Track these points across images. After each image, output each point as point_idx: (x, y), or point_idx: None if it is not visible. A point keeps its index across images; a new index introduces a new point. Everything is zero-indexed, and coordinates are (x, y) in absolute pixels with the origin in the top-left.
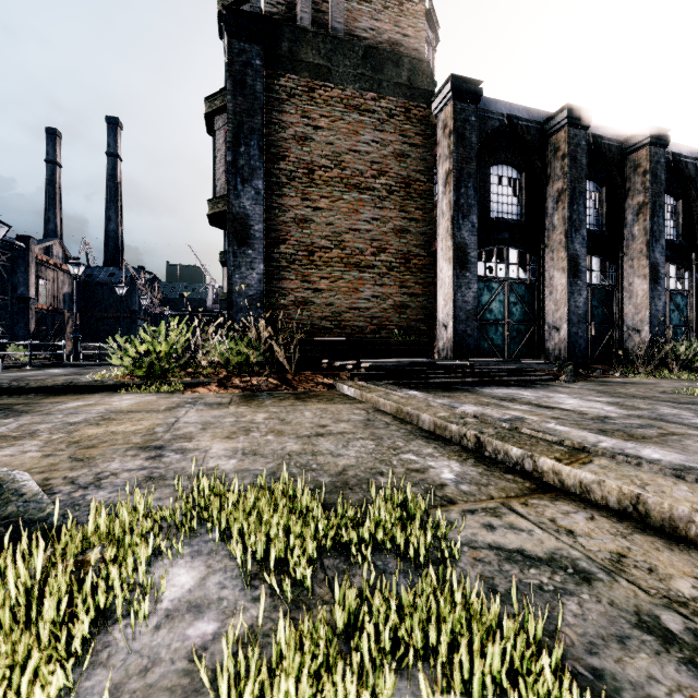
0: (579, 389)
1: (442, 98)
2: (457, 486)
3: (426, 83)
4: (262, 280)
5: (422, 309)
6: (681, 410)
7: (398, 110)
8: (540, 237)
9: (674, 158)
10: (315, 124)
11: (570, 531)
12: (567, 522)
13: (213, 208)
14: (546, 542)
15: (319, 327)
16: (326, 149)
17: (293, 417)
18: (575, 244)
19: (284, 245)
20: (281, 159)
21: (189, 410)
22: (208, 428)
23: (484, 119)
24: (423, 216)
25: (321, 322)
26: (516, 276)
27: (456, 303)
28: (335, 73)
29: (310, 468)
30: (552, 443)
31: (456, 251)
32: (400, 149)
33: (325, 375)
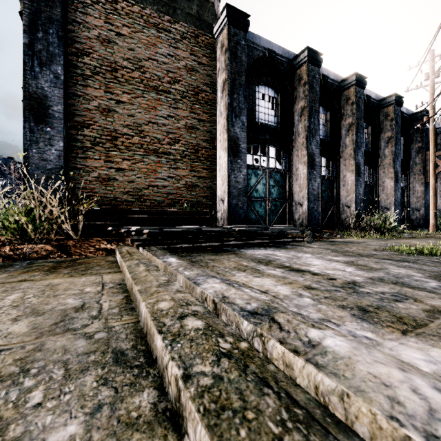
0: (319, 249)
1: (220, 23)
2: None
3: (211, 18)
4: (61, 156)
5: (208, 188)
6: (406, 269)
7: (189, 34)
8: (290, 140)
9: (367, 98)
10: (118, 31)
11: None
12: None
13: None
14: None
15: (121, 200)
16: (128, 54)
17: None
18: (312, 146)
19: (88, 129)
20: (86, 55)
21: None
22: None
23: (252, 48)
24: (209, 118)
25: (123, 196)
26: (274, 166)
27: (230, 183)
28: None
29: None
30: None
31: (230, 142)
32: (191, 65)
33: (110, 241)
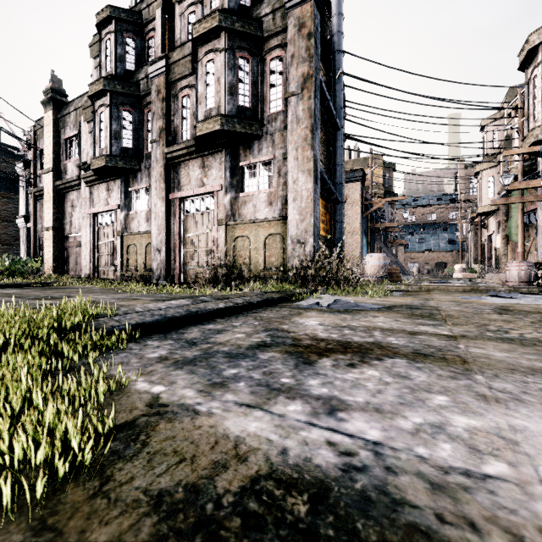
0: None
1: None
2: None
3: None
4: None
5: None
6: None
7: None
8: None
9: None
10: None
11: None
12: None
13: None
14: None
15: None
16: None
17: None
18: None
19: None
20: None
21: None
22: None
23: None
24: None
25: None
26: None
27: None
28: None
29: None
30: None
31: None
32: None
33: None
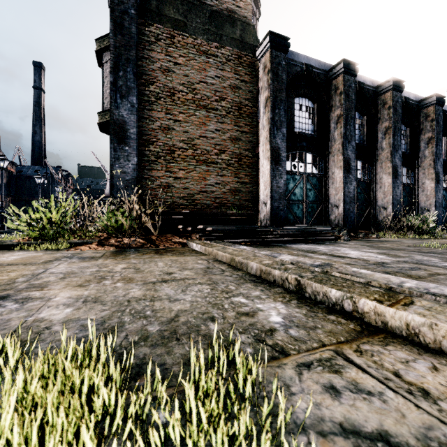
0: (355, 245)
1: (263, 48)
2: (286, 331)
3: (252, 40)
4: (136, 169)
5: (249, 192)
6: (429, 257)
7: (233, 56)
8: (326, 146)
9: (406, 100)
10: (175, 61)
11: (425, 391)
12: (414, 377)
13: (101, 119)
14: (408, 414)
15: (178, 204)
16: (183, 79)
17: (148, 266)
18: (348, 151)
19: (152, 145)
20: (151, 84)
21: (62, 263)
22: (68, 277)
23: (291, 65)
24: (250, 130)
25: (179, 200)
26: (311, 171)
27: (272, 188)
28: (189, 27)
29: (143, 315)
30: (365, 284)
31: (272, 152)
32: (235, 83)
33: (180, 236)
